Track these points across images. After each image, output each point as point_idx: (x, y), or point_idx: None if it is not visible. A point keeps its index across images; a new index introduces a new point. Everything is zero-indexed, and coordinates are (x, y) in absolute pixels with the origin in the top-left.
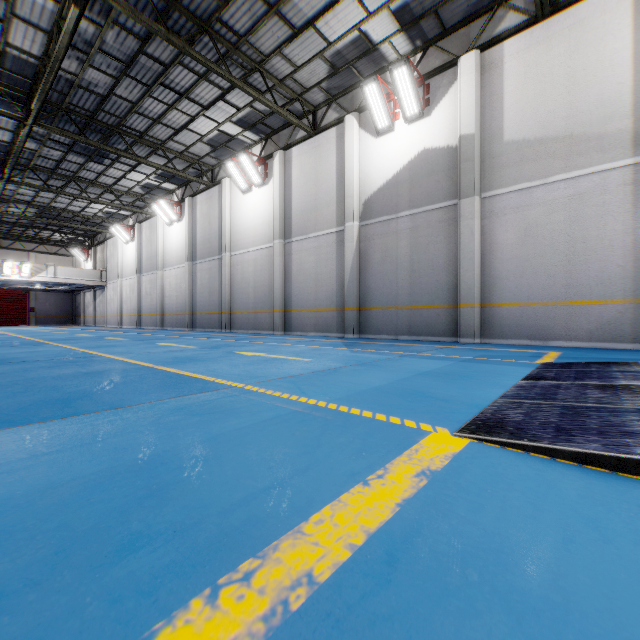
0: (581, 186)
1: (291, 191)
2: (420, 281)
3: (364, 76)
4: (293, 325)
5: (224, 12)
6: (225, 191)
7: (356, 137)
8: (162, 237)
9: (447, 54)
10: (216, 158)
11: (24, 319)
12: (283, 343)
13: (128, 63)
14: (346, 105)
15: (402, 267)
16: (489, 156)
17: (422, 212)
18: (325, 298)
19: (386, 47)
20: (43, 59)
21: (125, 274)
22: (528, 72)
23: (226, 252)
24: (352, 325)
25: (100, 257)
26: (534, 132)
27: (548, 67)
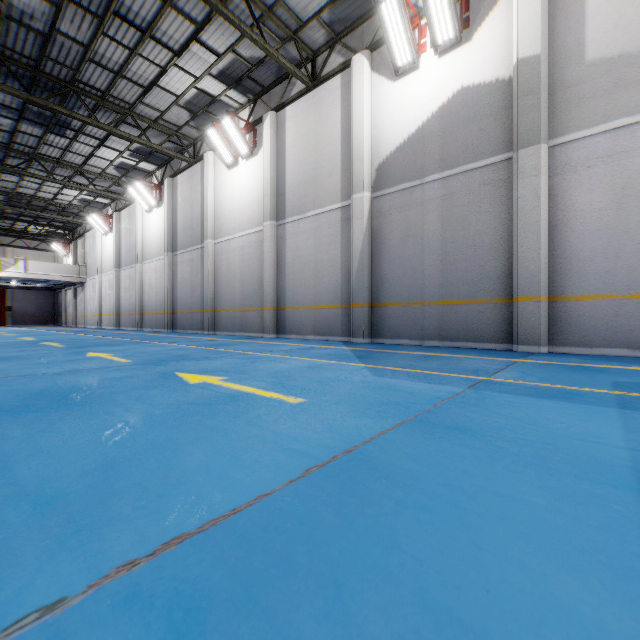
0: None
1: (285, 161)
2: (456, 267)
3: None
4: (287, 326)
5: None
6: (208, 167)
7: (367, 82)
8: (141, 226)
9: None
10: (197, 128)
11: (0, 319)
12: (268, 353)
13: None
14: (354, 45)
15: (430, 249)
16: (562, 86)
17: (459, 173)
18: (327, 292)
19: None
20: None
21: (104, 269)
22: None
23: (209, 239)
24: (362, 326)
25: (81, 251)
26: (637, 41)
27: None
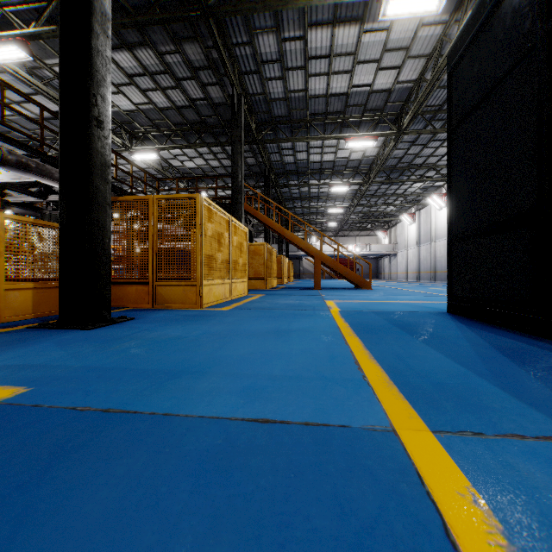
0: None
1: None
2: None
3: None
4: None
5: None
6: None
7: None
8: (434, 219)
9: None
10: None
11: None
12: None
13: (414, 141)
14: None
15: None
16: None
17: None
18: None
19: None
20: (376, 156)
21: (409, 245)
22: None
23: None
24: None
25: (393, 235)
26: None
27: None
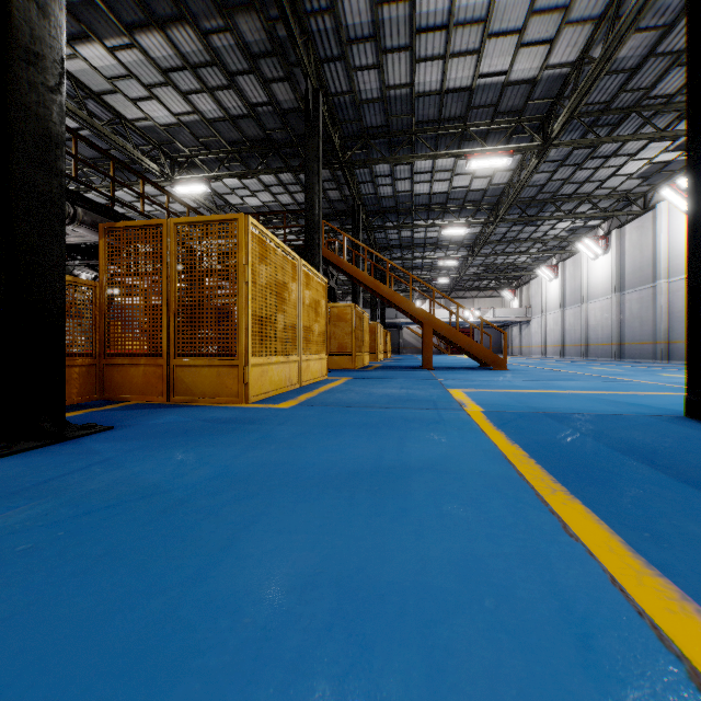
0: None
1: None
2: None
3: None
4: None
5: (651, 91)
6: (659, 216)
7: None
8: (586, 272)
9: None
10: (648, 185)
11: None
12: None
13: (564, 159)
14: None
15: None
16: None
17: None
18: None
19: None
20: (508, 184)
21: (548, 309)
22: None
23: (661, 279)
24: None
25: (525, 295)
26: None
27: None
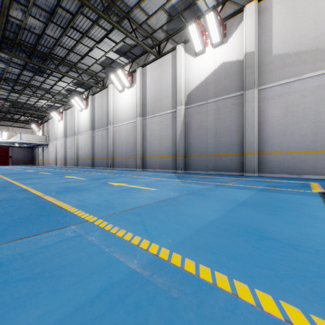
0: (323, 80)
1: (146, 90)
2: (221, 139)
3: (187, 22)
4: (147, 165)
5: None
6: (110, 91)
7: (183, 57)
8: (77, 117)
9: (237, 6)
10: (105, 73)
11: (6, 162)
12: (140, 176)
13: (51, 13)
14: (177, 40)
15: (210, 131)
16: (263, 64)
17: (222, 99)
18: (165, 150)
19: (201, 3)
20: (1, 10)
21: (58, 138)
22: (288, 12)
23: (110, 125)
24: (181, 165)
25: (46, 129)
26: (292, 48)
27: (301, 8)
